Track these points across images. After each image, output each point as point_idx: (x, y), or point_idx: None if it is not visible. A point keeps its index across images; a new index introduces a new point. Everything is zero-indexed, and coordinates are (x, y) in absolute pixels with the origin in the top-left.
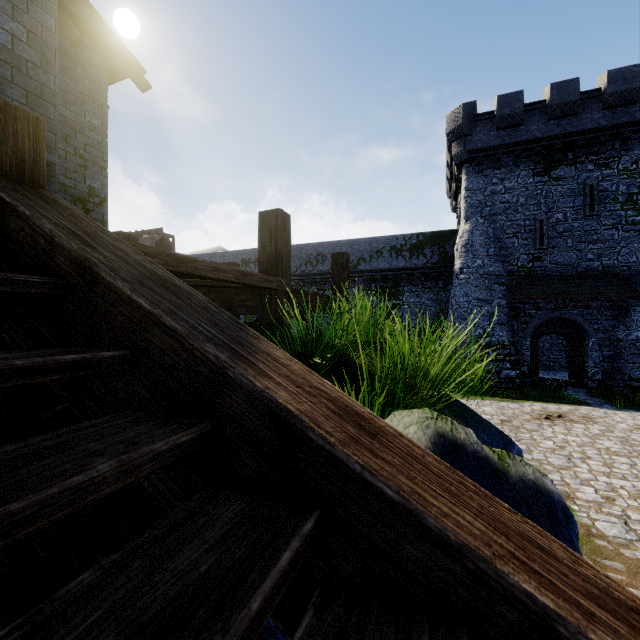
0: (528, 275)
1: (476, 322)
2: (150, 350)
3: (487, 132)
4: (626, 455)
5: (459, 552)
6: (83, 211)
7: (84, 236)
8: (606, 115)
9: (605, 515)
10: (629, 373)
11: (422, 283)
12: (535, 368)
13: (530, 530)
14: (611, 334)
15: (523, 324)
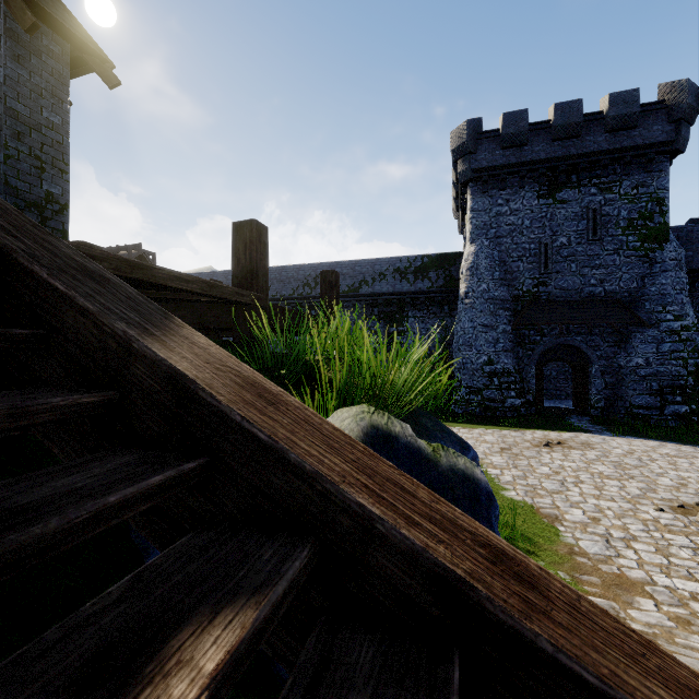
0: (533, 300)
1: (481, 349)
2: (65, 329)
3: (492, 151)
4: (617, 478)
5: (311, 477)
6: (39, 219)
7: (9, 227)
8: (608, 138)
9: (589, 534)
10: (630, 400)
11: (427, 308)
12: (540, 396)
13: (402, 479)
14: (613, 361)
15: (528, 351)
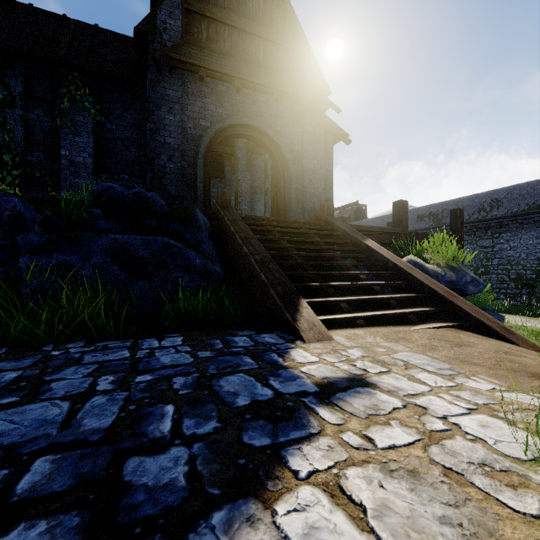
0: None
1: None
2: (352, 240)
3: None
4: None
5: (382, 255)
6: None
7: (343, 226)
8: None
9: None
10: None
11: None
12: None
13: (400, 259)
14: None
15: None
